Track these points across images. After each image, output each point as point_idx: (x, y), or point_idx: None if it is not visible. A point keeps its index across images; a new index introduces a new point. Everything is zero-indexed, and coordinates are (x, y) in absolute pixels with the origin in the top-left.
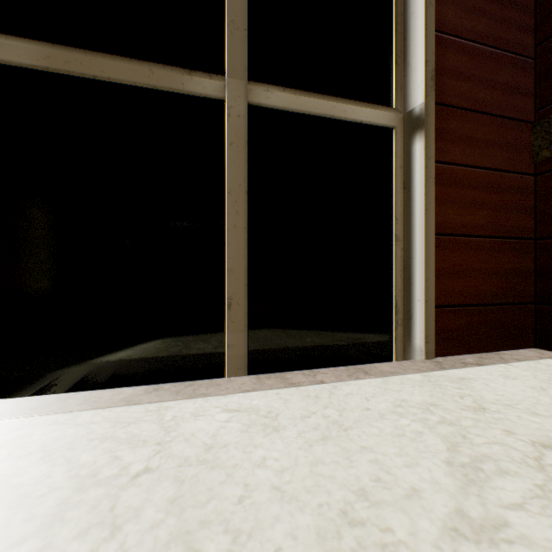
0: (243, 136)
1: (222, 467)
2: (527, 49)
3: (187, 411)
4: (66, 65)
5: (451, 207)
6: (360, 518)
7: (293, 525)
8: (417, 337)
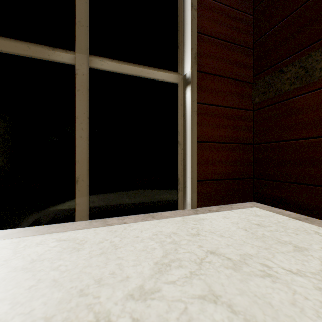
0: (86, 86)
1: (33, 271)
2: (249, 44)
3: (35, 242)
4: None
5: (206, 127)
6: (88, 292)
7: (49, 298)
8: (188, 197)
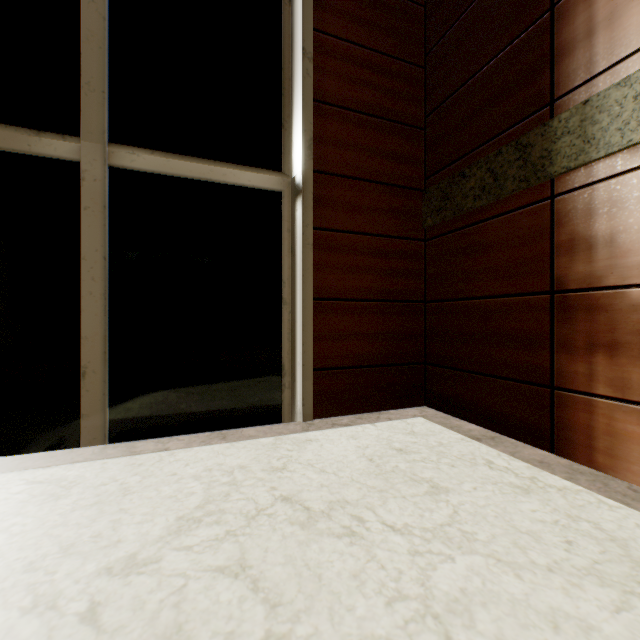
0: (101, 201)
1: None
2: (417, 120)
3: None
4: None
5: (333, 272)
6: (40, 566)
7: None
8: (298, 400)
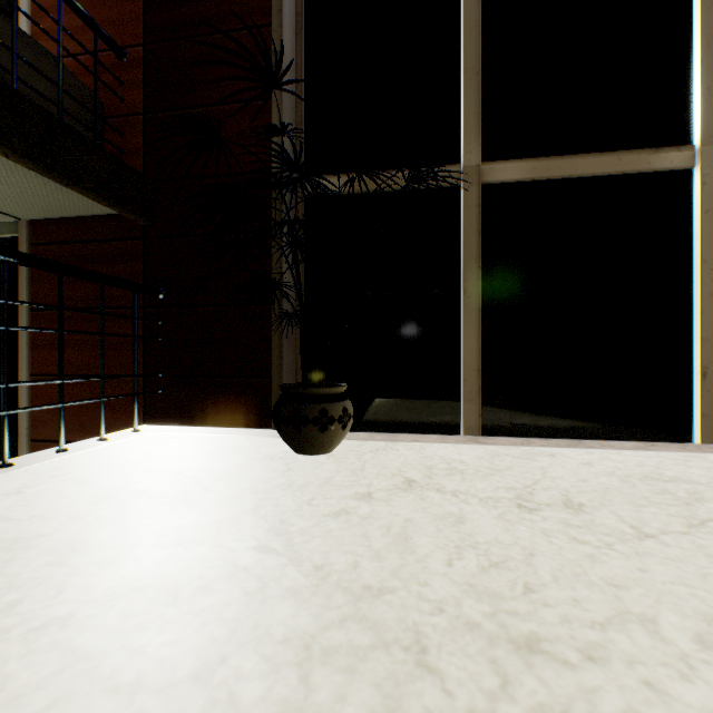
0: None
1: None
2: None
3: None
4: (547, 173)
5: None
6: None
7: None
8: None
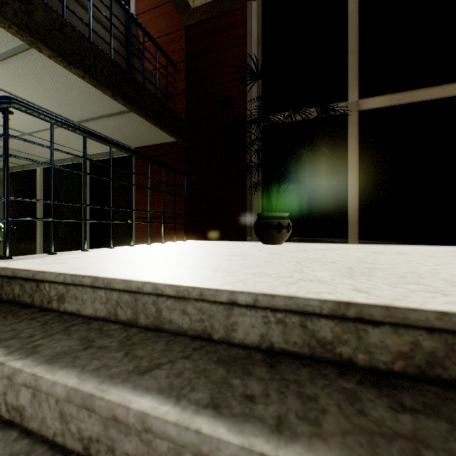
0: None
1: None
2: None
3: None
4: (398, 101)
5: None
6: None
7: None
8: None
